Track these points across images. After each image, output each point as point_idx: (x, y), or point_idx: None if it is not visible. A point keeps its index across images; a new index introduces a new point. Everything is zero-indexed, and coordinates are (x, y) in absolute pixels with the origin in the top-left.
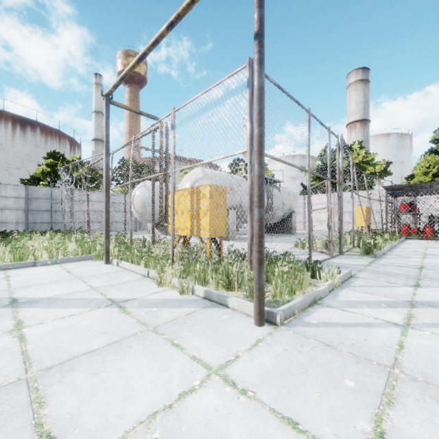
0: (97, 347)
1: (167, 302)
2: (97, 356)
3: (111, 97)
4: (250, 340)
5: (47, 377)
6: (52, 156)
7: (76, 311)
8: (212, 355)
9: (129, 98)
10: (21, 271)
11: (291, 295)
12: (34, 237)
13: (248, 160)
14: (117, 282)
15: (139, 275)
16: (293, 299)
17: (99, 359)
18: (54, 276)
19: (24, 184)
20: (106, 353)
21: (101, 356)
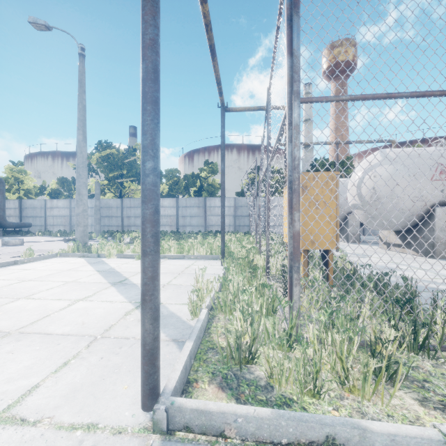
0: (56, 332)
1: (165, 317)
2: (40, 339)
3: (226, 106)
4: (89, 415)
5: (9, 338)
6: (254, 171)
7: (117, 299)
8: (40, 399)
9: (335, 93)
10: (170, 261)
11: (300, 393)
12: (226, 237)
13: (286, 122)
14: (188, 284)
15: (217, 282)
16: (306, 407)
17: (36, 342)
18: (175, 268)
19: (238, 196)
20: (45, 340)
21: (40, 341)
